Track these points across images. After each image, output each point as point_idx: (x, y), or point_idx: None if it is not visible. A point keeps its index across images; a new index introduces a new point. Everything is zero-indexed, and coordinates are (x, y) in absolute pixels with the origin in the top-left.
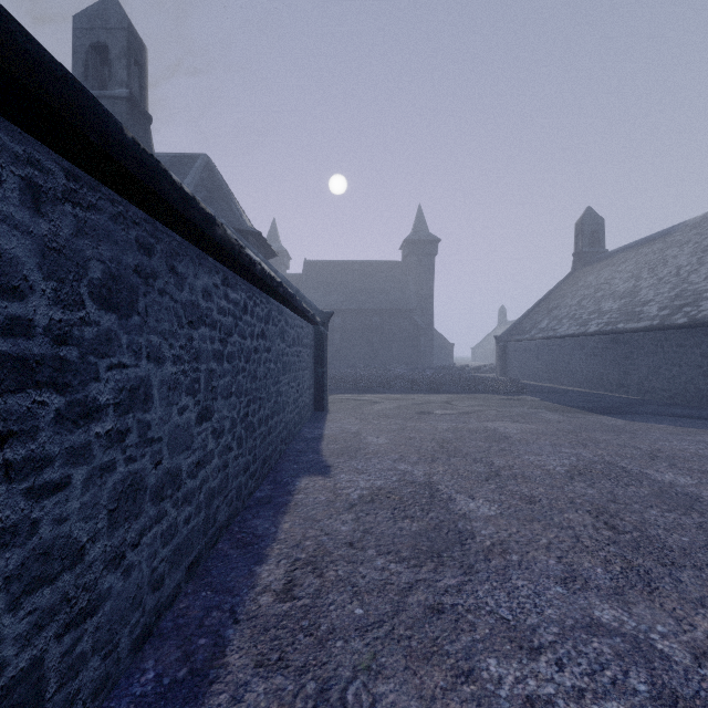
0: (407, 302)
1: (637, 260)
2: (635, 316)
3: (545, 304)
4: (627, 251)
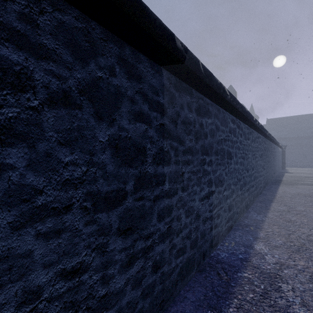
0: None
1: None
2: None
3: None
4: None
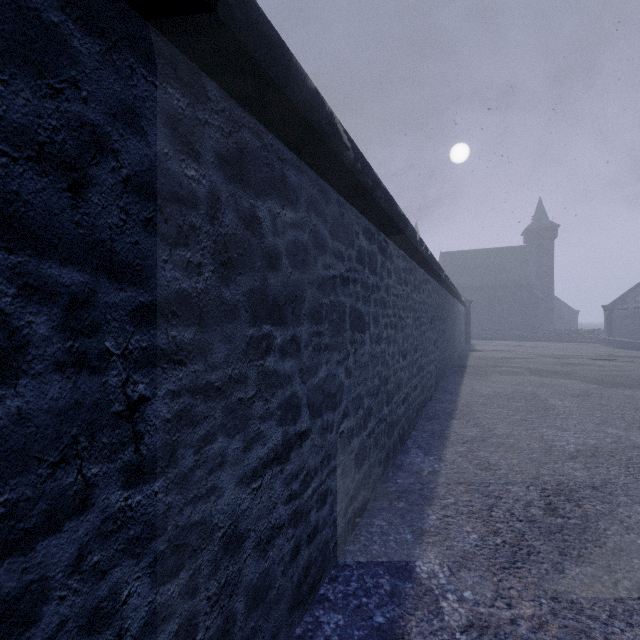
0: (527, 279)
1: None
2: None
3: None
4: None
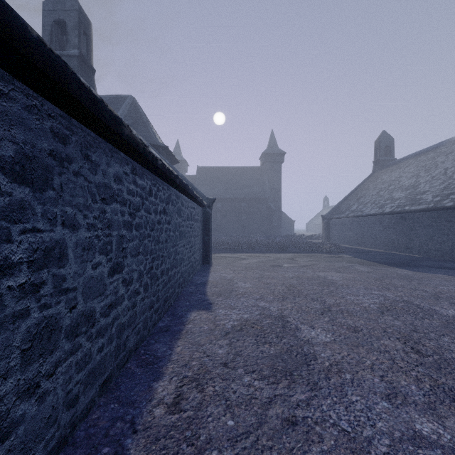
0: (264, 193)
1: (417, 165)
2: (417, 202)
3: (355, 194)
4: (410, 159)
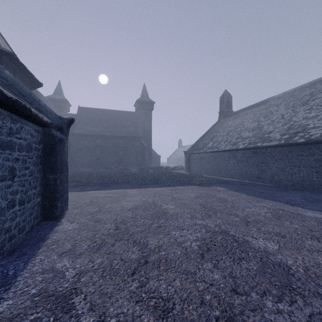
0: (138, 133)
1: (254, 113)
2: (266, 139)
3: (208, 135)
4: (246, 110)
